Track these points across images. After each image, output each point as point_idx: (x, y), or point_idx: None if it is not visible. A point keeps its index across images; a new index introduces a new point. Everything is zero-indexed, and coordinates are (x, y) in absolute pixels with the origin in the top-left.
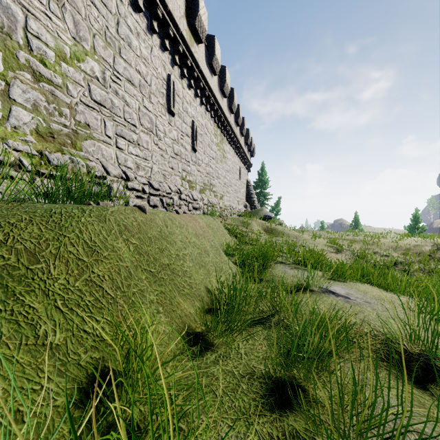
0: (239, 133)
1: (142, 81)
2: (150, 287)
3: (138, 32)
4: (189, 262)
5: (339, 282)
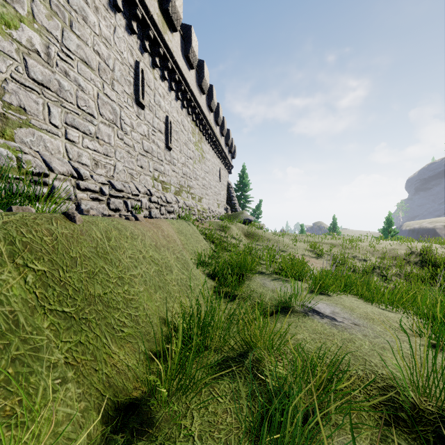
0: (219, 133)
1: (102, 64)
2: (57, 338)
3: (97, 6)
4: (139, 286)
5: (322, 297)
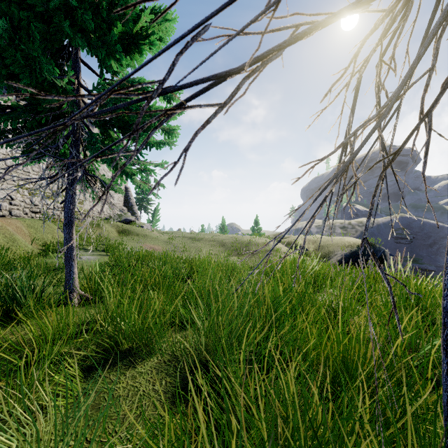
0: None
1: None
2: None
3: None
4: None
5: (100, 255)
